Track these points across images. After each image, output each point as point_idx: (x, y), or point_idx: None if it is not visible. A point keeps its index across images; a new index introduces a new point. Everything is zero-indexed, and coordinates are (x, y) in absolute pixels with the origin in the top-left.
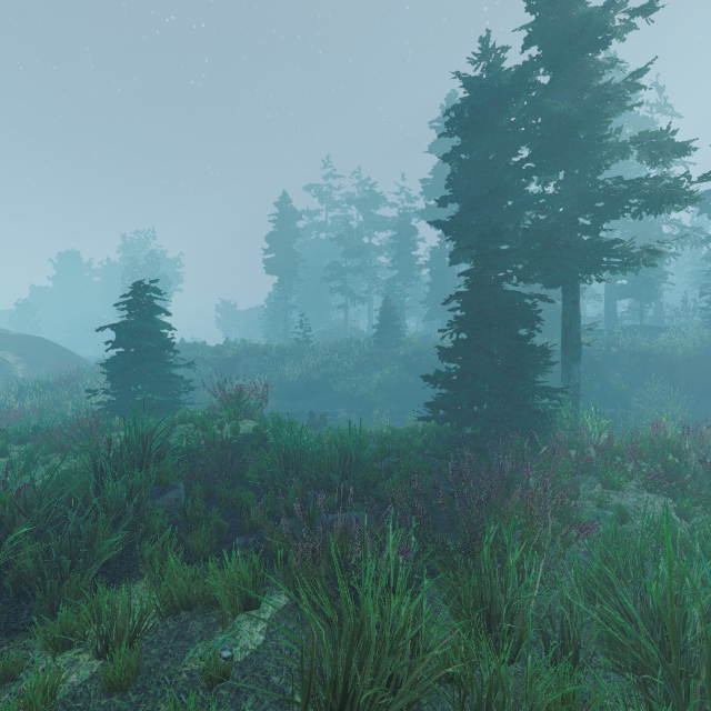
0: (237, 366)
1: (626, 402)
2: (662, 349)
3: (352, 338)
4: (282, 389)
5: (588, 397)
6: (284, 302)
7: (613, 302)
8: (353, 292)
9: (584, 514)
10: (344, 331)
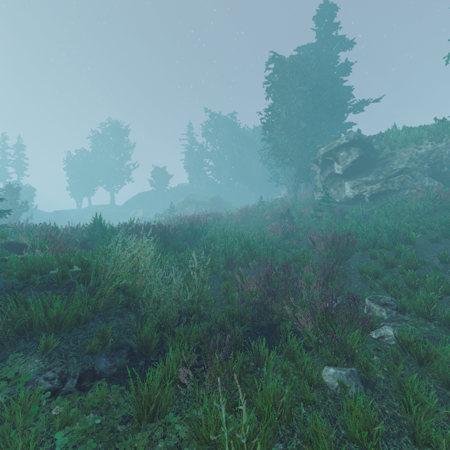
0: None
1: None
2: None
3: None
4: None
5: None
6: None
7: None
8: None
9: None
10: None
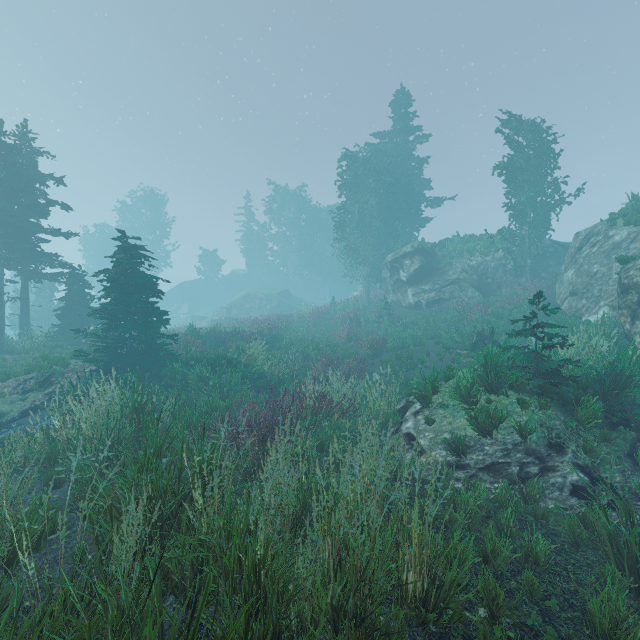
0: None
1: None
2: None
3: None
4: None
5: None
6: None
7: None
8: None
9: None
10: None
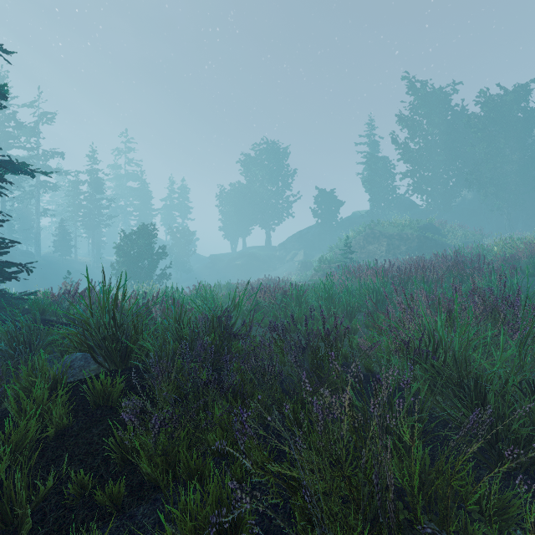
0: None
1: None
2: None
3: None
4: None
5: None
6: None
7: None
8: None
9: None
10: None
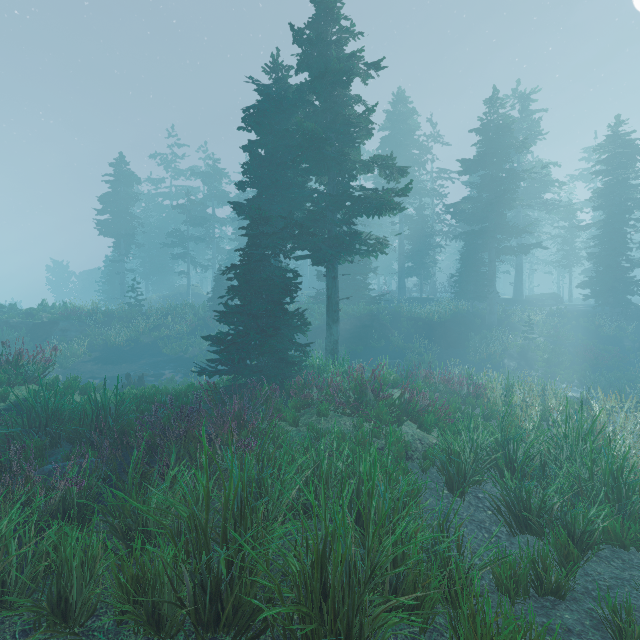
0: (53, 330)
1: (401, 354)
2: (427, 315)
3: (187, 303)
4: (106, 353)
5: (376, 351)
6: (121, 265)
7: (403, 279)
8: (199, 260)
9: (297, 437)
10: (186, 296)
